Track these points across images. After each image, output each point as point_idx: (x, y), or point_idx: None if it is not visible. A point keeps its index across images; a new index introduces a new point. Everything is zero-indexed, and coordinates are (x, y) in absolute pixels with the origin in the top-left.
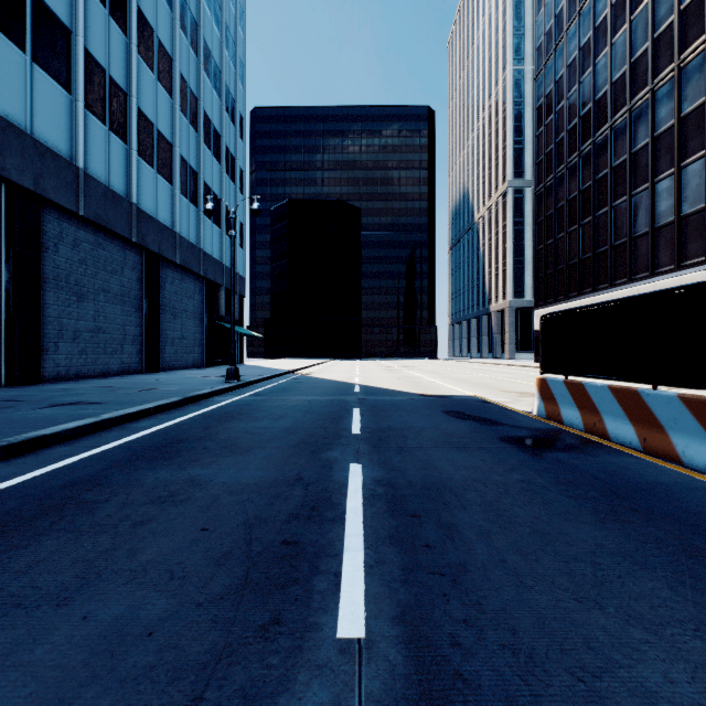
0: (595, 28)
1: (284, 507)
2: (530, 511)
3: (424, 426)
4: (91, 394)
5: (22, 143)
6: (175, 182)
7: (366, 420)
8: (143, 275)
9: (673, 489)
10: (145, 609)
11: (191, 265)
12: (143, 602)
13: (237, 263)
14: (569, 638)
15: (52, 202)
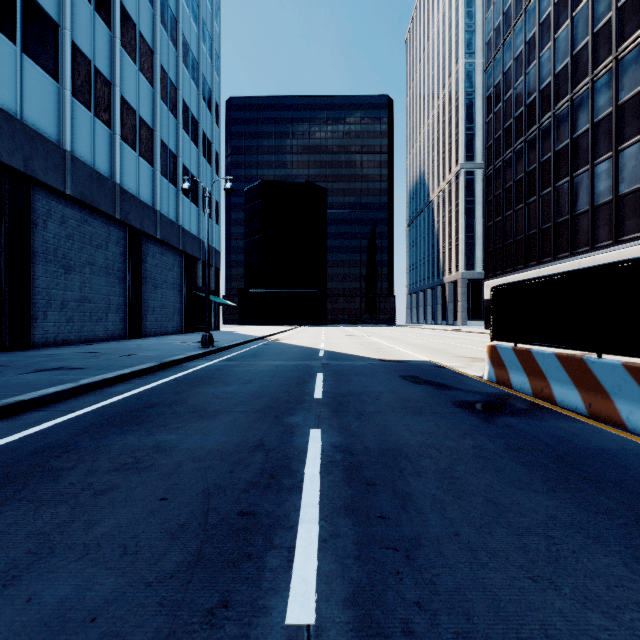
0: (539, 24)
1: (243, 475)
2: (482, 479)
3: (382, 390)
4: (74, 359)
5: (13, 128)
6: (156, 164)
7: (328, 385)
8: (127, 249)
9: (620, 455)
10: (92, 590)
11: (171, 240)
12: (92, 582)
13: (213, 238)
14: (525, 624)
15: (41, 182)
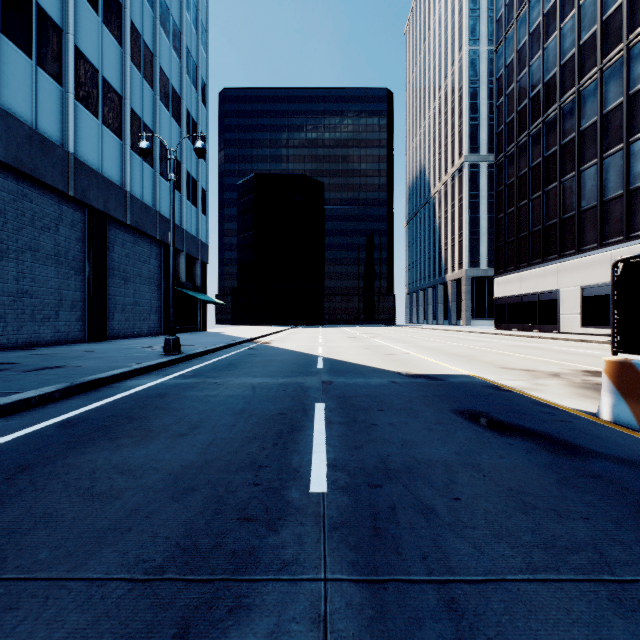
0: None
1: None
2: None
3: (448, 460)
4: None
5: None
6: (126, 137)
7: (337, 440)
8: (86, 234)
9: None
10: None
11: (145, 227)
12: None
13: (199, 229)
14: None
15: None
